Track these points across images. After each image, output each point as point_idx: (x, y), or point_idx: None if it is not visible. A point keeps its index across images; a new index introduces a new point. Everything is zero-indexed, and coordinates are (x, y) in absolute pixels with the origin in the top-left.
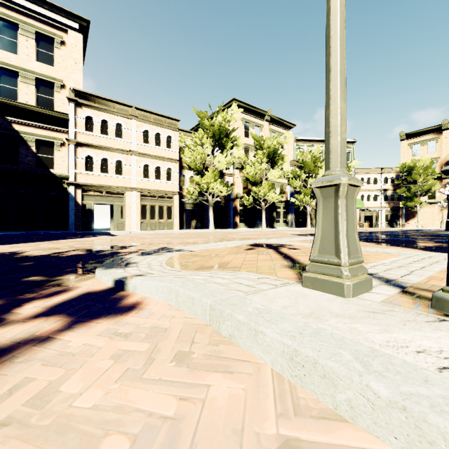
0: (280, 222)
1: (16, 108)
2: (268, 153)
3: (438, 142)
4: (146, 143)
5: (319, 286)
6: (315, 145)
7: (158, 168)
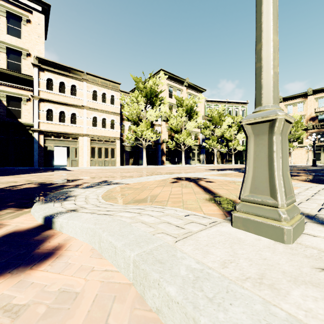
0: (195, 160)
1: None
2: (186, 110)
3: (305, 104)
4: (95, 100)
5: (252, 228)
6: (220, 105)
7: (104, 119)
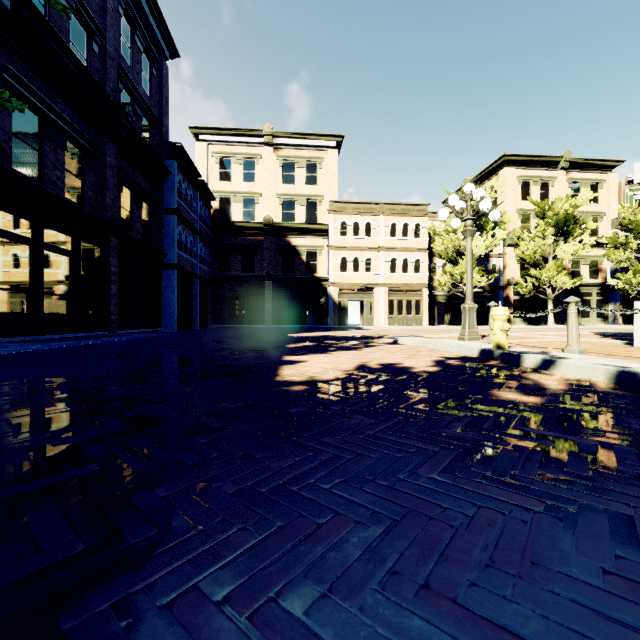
0: (591, 317)
1: (294, 228)
2: (555, 223)
3: None
4: (394, 236)
5: (460, 339)
6: None
7: (405, 261)
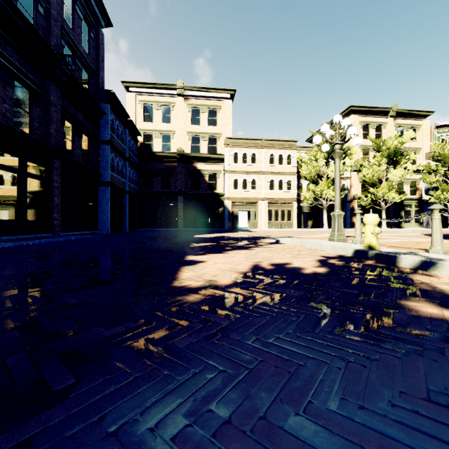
0: (411, 222)
1: (199, 157)
2: (387, 154)
3: None
4: (272, 163)
5: (331, 240)
6: None
7: (280, 181)
